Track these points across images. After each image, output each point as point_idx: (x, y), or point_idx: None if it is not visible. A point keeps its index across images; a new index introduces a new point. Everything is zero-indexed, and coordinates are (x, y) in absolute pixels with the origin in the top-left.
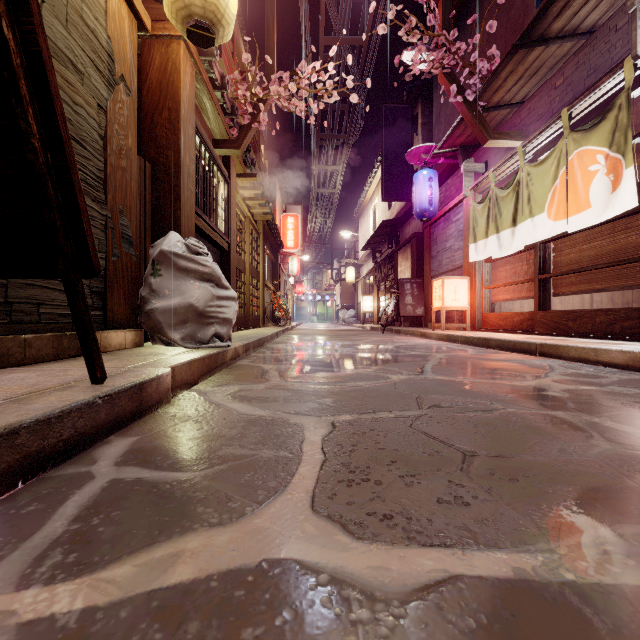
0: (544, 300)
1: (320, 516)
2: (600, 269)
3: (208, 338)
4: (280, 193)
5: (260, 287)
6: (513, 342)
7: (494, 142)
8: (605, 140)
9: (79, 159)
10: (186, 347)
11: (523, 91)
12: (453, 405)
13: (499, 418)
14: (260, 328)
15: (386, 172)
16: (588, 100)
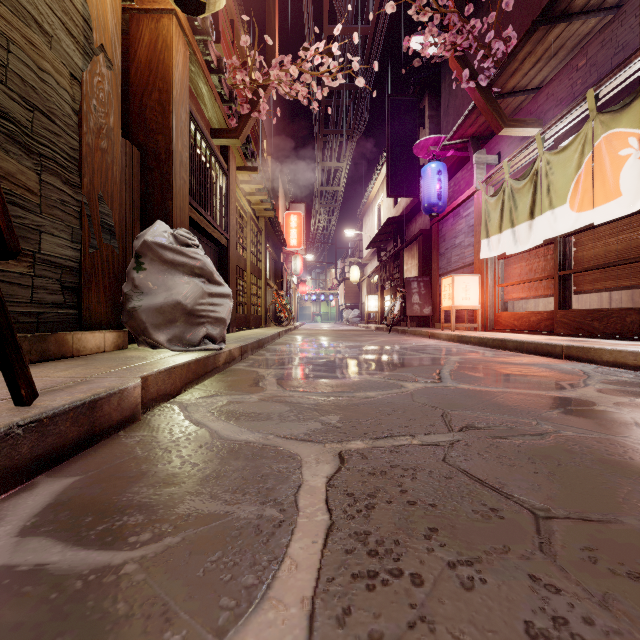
0: (564, 298)
1: None
2: (630, 264)
3: (198, 340)
4: (283, 191)
5: (262, 286)
6: (534, 344)
7: (509, 130)
8: (639, 121)
9: (46, 134)
10: (173, 350)
11: (541, 75)
12: (490, 426)
13: (557, 447)
14: (262, 328)
15: (392, 167)
16: (617, 79)
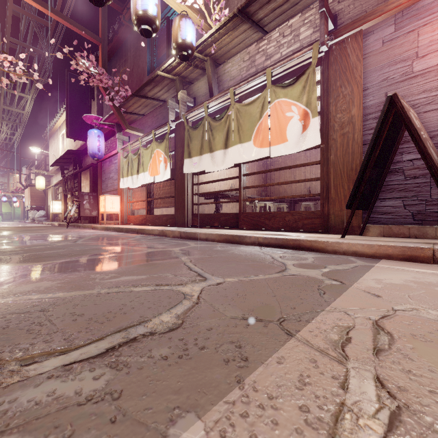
0: (150, 210)
1: (20, 263)
2: (166, 198)
3: None
4: None
5: None
6: (131, 229)
7: (130, 131)
8: (164, 149)
9: None
10: None
11: (143, 111)
12: (78, 248)
13: (91, 248)
14: None
15: (71, 118)
16: (160, 130)
